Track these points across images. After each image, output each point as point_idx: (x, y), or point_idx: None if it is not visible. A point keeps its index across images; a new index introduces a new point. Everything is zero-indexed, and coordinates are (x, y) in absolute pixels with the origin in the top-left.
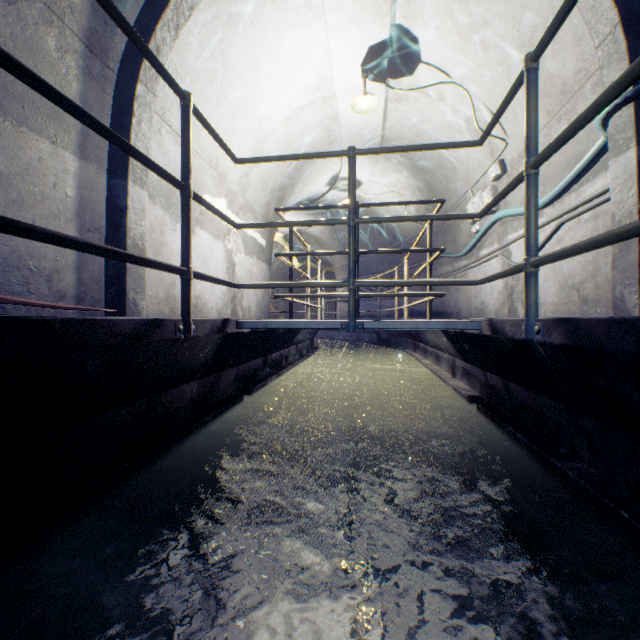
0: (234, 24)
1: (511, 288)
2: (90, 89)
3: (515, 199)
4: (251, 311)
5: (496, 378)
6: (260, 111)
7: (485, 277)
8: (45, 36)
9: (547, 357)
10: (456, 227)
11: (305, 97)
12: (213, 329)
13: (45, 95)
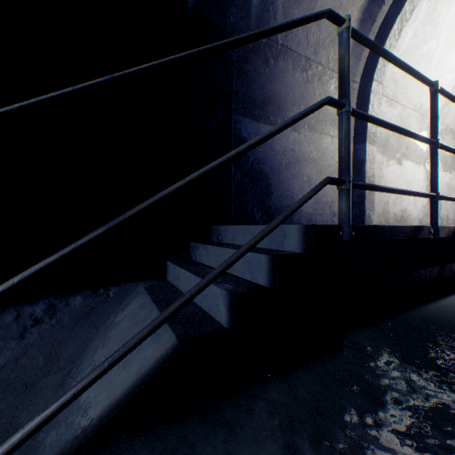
0: None
1: None
2: None
3: None
4: (448, 219)
5: None
6: None
7: None
8: (329, 85)
9: None
10: None
11: None
12: (448, 233)
13: (383, 127)
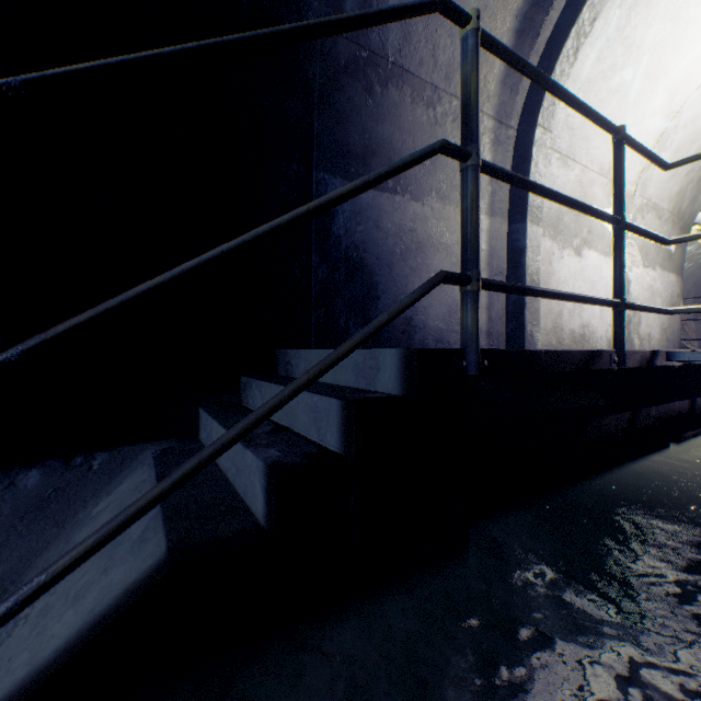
0: None
1: None
2: (496, 155)
3: None
4: (650, 339)
5: None
6: (674, 77)
7: None
8: None
9: None
10: None
11: None
12: (640, 361)
13: (537, 194)
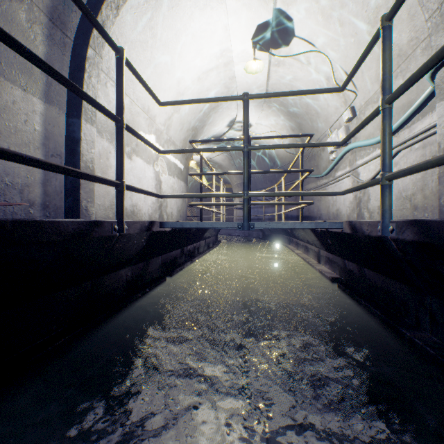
0: (160, 7)
1: (359, 199)
2: (53, 51)
3: (362, 135)
4: (173, 215)
5: (352, 265)
6: (179, 72)
7: (346, 189)
8: (17, 10)
9: (399, 250)
10: (318, 156)
11: (211, 62)
12: (142, 228)
13: None
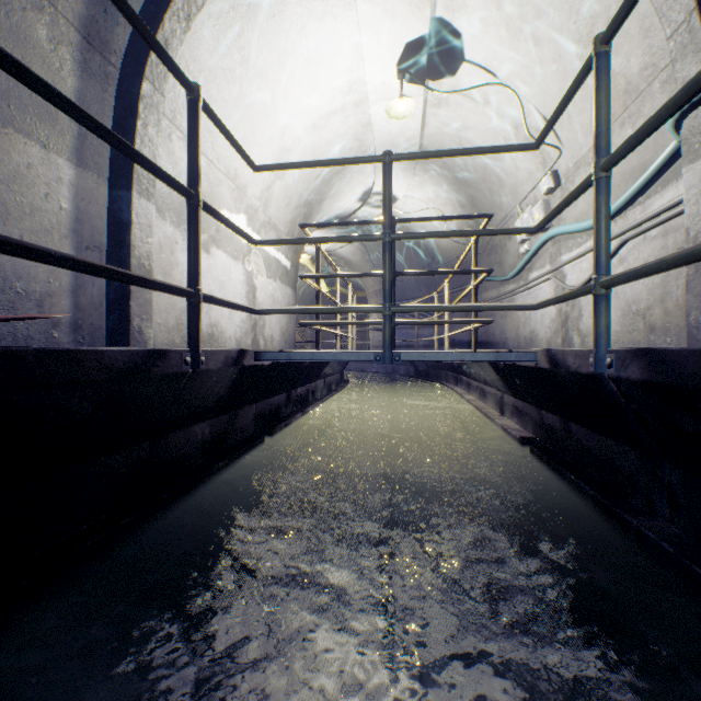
0: (254, 16)
1: (565, 315)
2: (88, 87)
3: (570, 215)
4: (274, 341)
5: (553, 417)
6: (284, 116)
7: (543, 301)
8: (34, 24)
9: (621, 395)
10: (502, 247)
11: (334, 101)
12: (227, 361)
13: (11, 73)
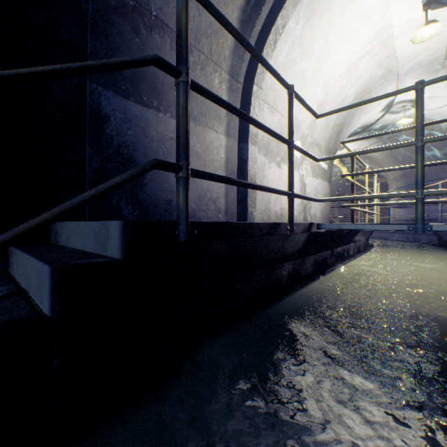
0: (309, 22)
1: None
2: (231, 98)
3: None
4: (316, 217)
5: None
6: (325, 73)
7: None
8: (214, 79)
9: None
10: None
11: (363, 49)
12: (303, 229)
13: (237, 115)
